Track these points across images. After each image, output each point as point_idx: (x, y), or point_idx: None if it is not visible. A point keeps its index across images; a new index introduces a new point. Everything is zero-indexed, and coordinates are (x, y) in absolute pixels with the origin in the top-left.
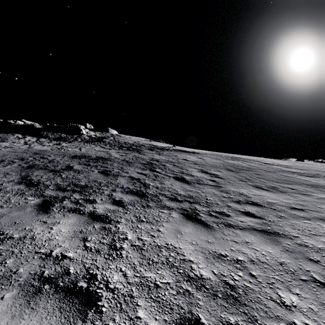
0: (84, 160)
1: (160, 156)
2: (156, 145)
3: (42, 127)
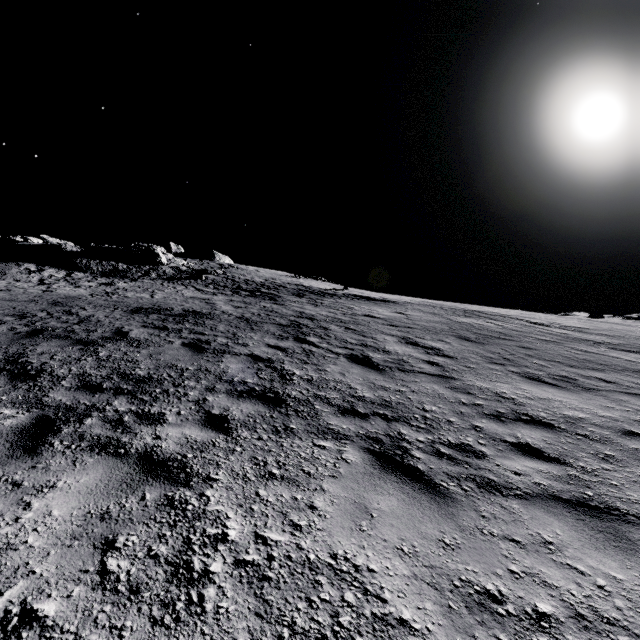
0: (155, 318)
1: (318, 308)
2: (309, 287)
3: (80, 250)
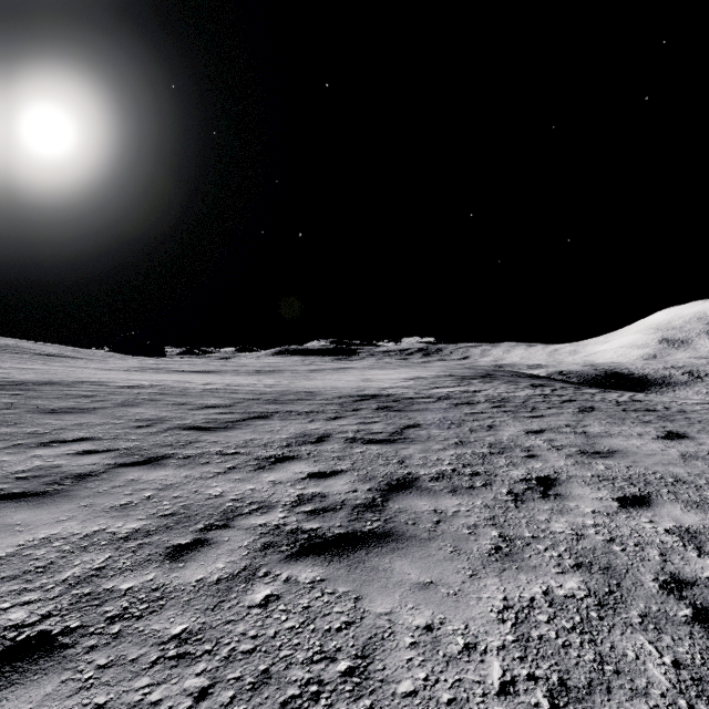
0: None
1: None
2: None
3: None
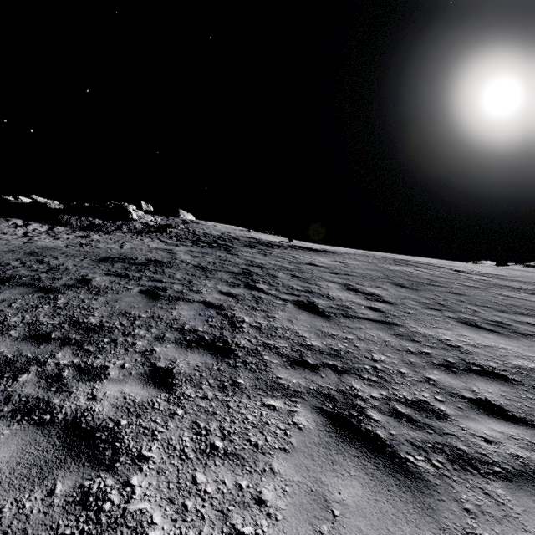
0: (119, 267)
1: (267, 257)
2: (259, 239)
3: (62, 208)
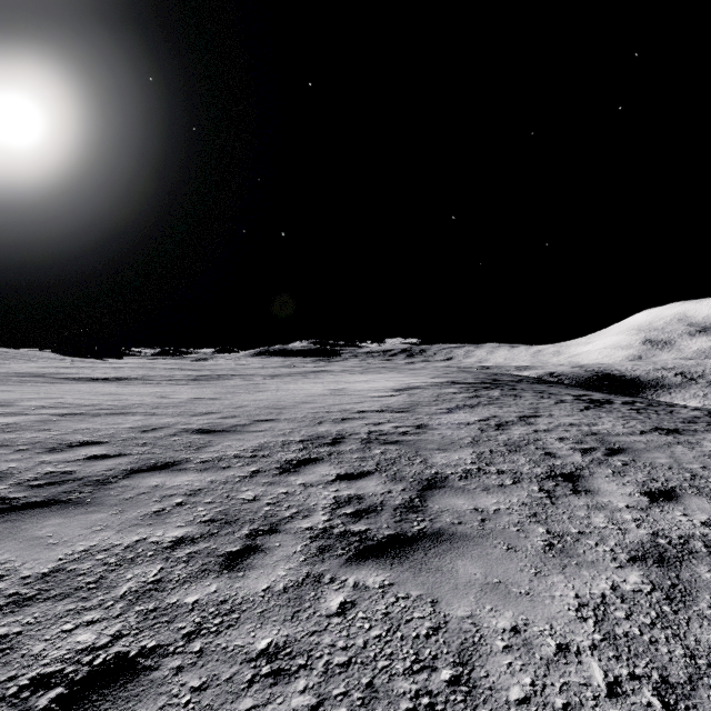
0: None
1: None
2: None
3: None
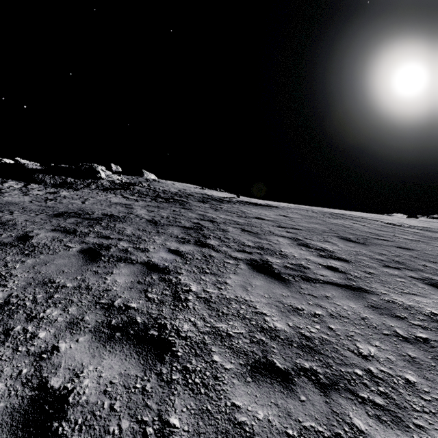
0: (71, 222)
1: (217, 212)
2: (211, 195)
3: (38, 168)
